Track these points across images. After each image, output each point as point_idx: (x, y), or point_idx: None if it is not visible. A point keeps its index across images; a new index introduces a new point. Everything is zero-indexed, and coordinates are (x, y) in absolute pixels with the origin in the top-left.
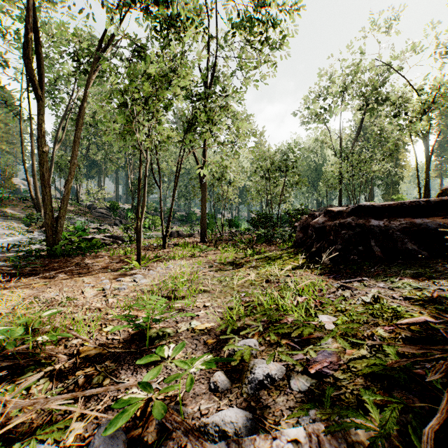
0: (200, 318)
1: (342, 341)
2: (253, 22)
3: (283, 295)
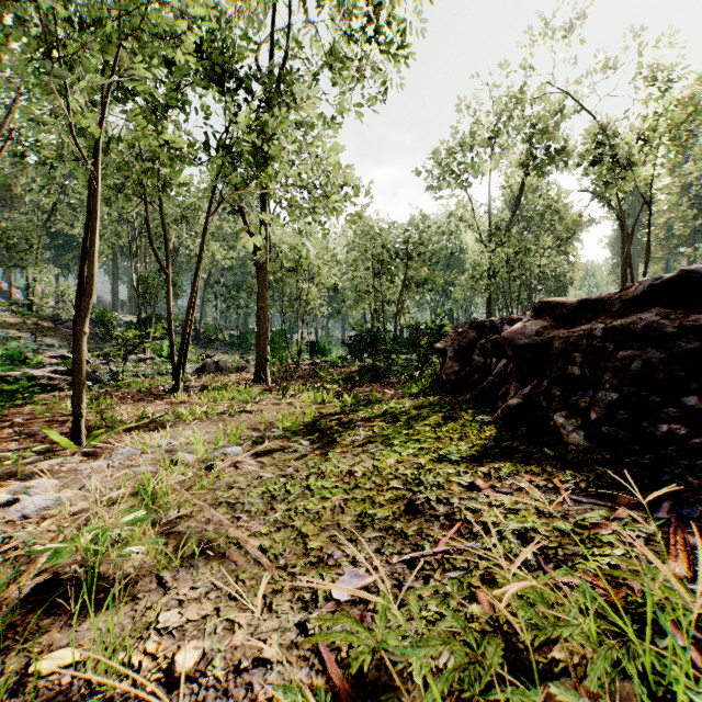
0: None
1: None
2: None
3: None
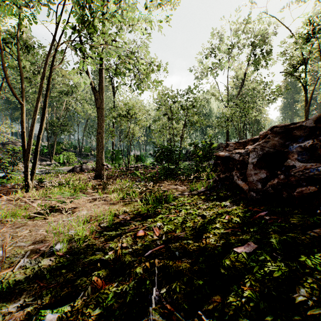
0: None
1: None
2: None
3: None
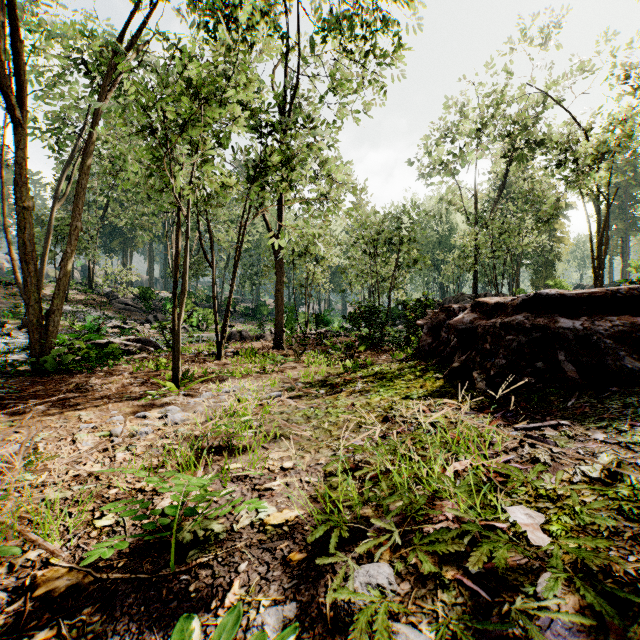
0: (275, 495)
1: (595, 598)
2: (352, 21)
3: (427, 457)
